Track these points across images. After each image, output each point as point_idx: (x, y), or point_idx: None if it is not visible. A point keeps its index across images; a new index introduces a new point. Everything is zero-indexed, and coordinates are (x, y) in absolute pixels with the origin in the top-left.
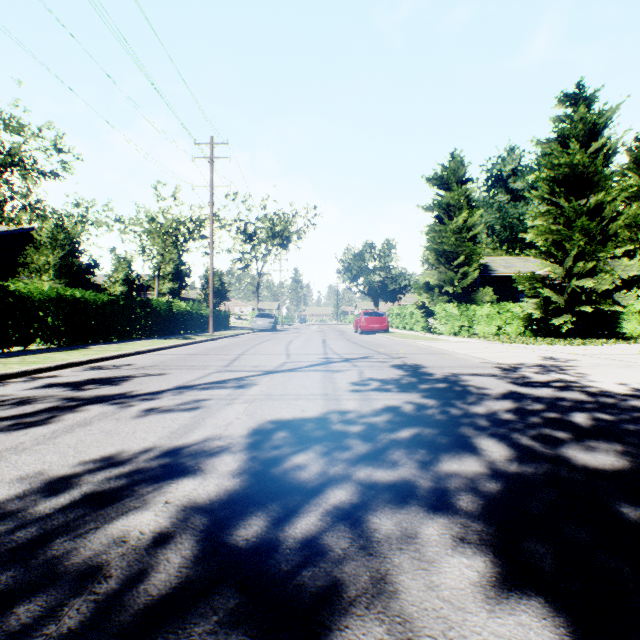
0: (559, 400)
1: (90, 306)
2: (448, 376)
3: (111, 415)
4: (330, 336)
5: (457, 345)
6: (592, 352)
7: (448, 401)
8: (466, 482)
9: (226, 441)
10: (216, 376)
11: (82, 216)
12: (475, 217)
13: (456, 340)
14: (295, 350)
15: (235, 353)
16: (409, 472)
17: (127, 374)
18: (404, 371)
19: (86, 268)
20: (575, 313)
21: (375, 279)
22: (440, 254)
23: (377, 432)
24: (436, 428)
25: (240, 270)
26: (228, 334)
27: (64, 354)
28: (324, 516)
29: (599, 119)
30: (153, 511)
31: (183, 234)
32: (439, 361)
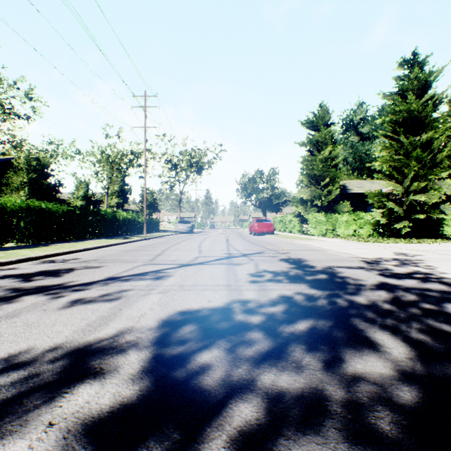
0: (426, 290)
1: (53, 214)
2: (326, 268)
3: (40, 306)
4: (232, 237)
5: (326, 243)
6: (429, 249)
7: (332, 291)
8: (378, 390)
9: (135, 335)
10: (141, 268)
11: (54, 151)
12: (337, 150)
13: (325, 240)
14: (205, 247)
15: (160, 249)
16: (315, 376)
17: (71, 267)
18: (290, 264)
19: (53, 187)
20: (411, 220)
21: (264, 196)
22: (311, 177)
23: (276, 324)
24: (329, 320)
25: (167, 190)
26: (157, 235)
27: (28, 250)
28: (228, 449)
29: (429, 77)
30: (28, 440)
31: (125, 163)
32: (316, 256)
